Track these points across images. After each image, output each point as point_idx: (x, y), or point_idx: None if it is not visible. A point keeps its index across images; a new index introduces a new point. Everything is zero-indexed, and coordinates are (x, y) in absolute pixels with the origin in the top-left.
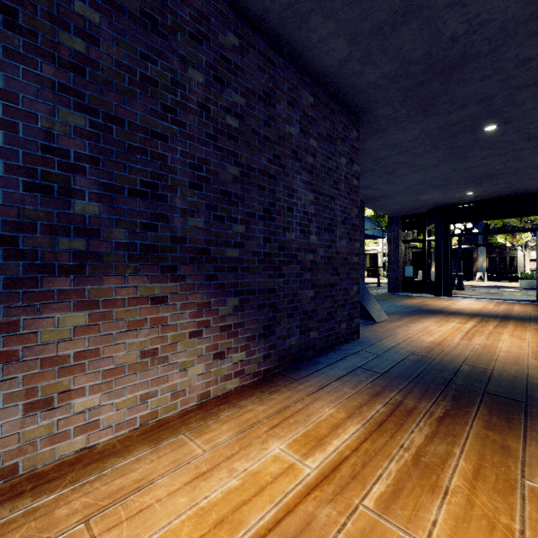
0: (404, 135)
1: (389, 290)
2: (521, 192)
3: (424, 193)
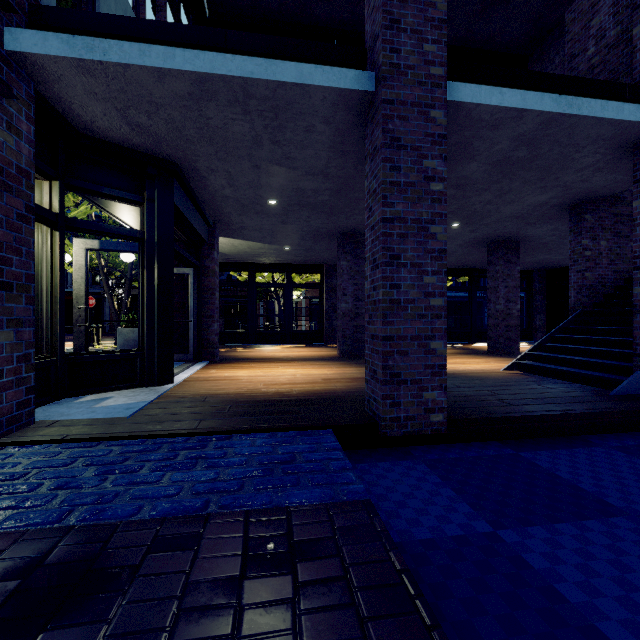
0: (511, 208)
1: (2, 424)
2: (215, 214)
3: (316, 178)
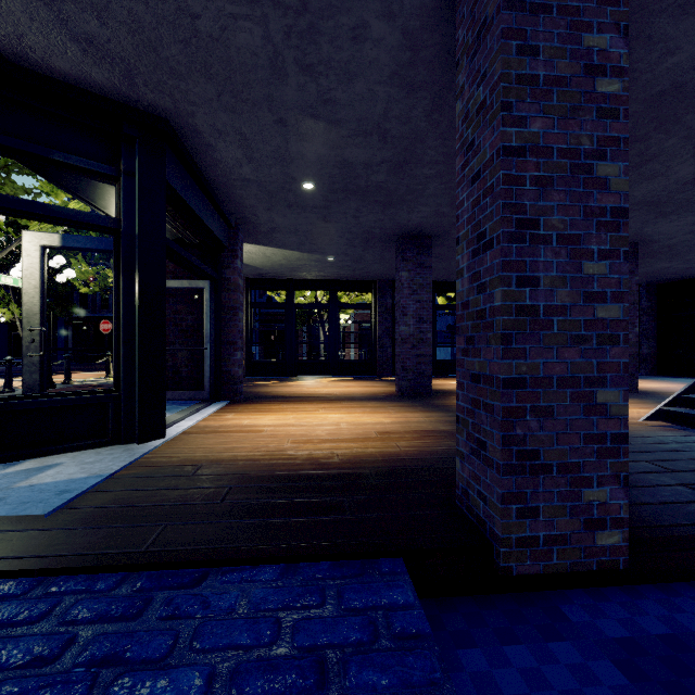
0: (646, 187)
1: None
2: (236, 209)
3: (369, 140)
